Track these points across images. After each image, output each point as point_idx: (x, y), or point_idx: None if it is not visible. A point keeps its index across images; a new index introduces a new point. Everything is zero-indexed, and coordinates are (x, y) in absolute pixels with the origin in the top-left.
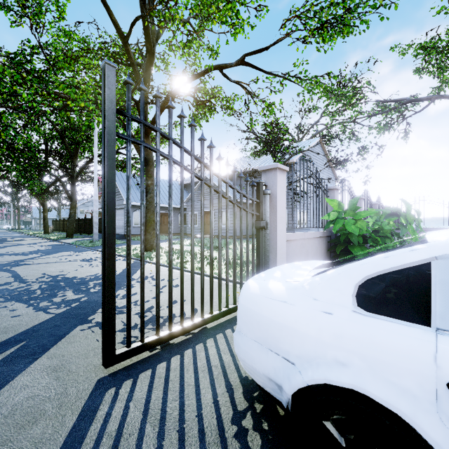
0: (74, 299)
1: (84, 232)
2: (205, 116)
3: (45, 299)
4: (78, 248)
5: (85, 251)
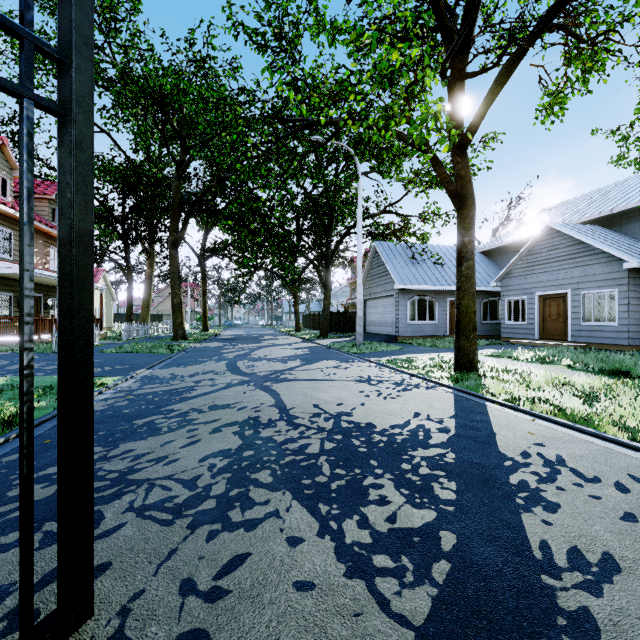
0: (419, 533)
1: (337, 330)
2: (585, 80)
3: (346, 503)
4: (341, 355)
5: (352, 361)
